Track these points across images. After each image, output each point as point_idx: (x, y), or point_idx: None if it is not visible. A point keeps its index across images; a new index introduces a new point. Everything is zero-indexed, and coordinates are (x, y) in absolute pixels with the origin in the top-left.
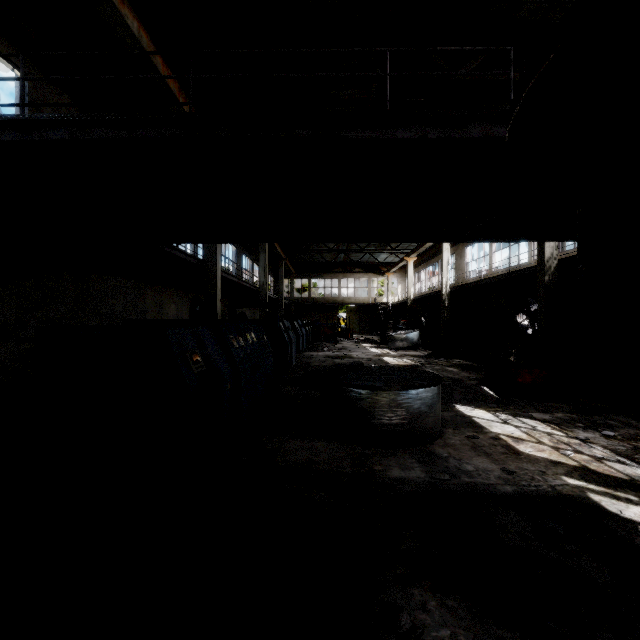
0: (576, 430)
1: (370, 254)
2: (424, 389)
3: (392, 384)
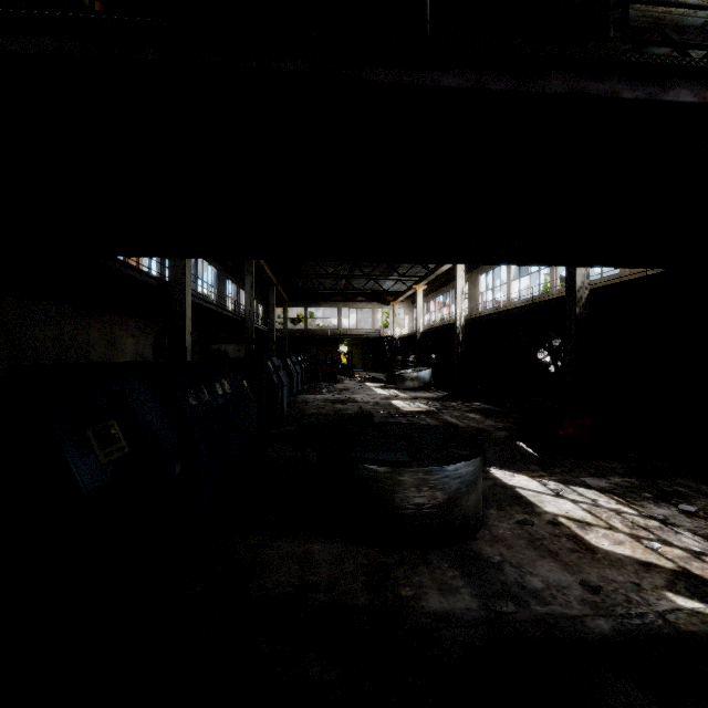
0: (647, 504)
1: (375, 281)
2: (464, 462)
3: (421, 457)
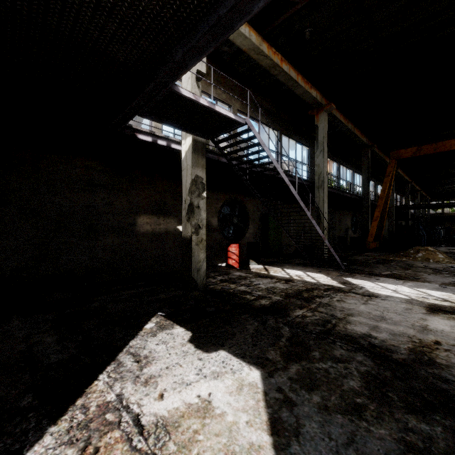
0: None
1: None
2: None
3: None
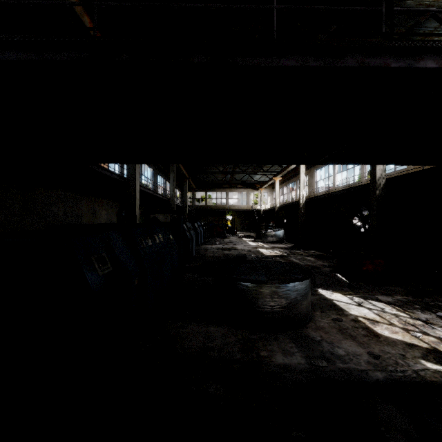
0: (416, 311)
1: (248, 175)
2: (299, 282)
3: (273, 278)
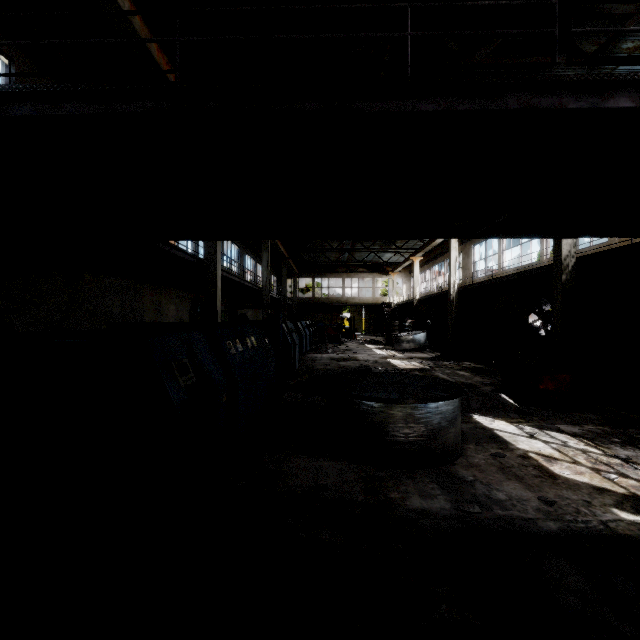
0: (613, 447)
1: (375, 253)
2: (444, 402)
3: (408, 396)
